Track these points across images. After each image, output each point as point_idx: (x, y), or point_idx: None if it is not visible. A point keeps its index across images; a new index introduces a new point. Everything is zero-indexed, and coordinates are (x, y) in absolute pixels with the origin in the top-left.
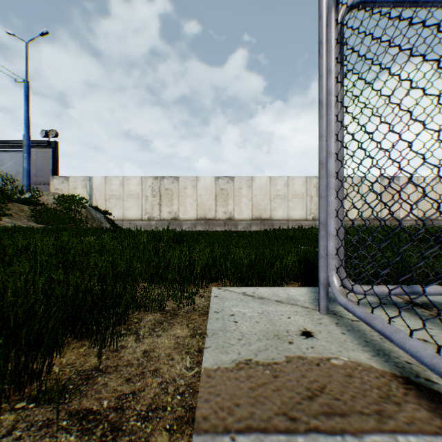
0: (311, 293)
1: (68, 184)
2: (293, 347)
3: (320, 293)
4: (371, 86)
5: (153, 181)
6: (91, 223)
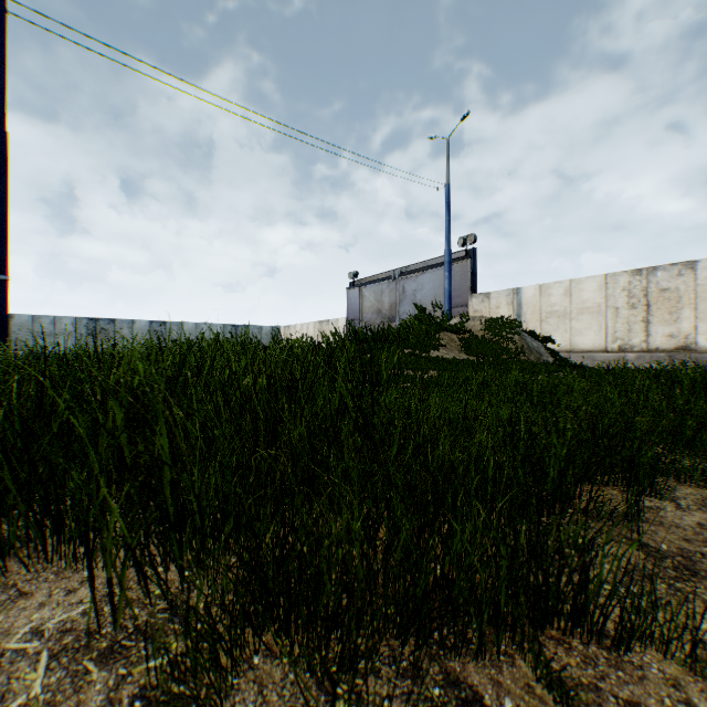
0: None
1: (487, 302)
2: None
3: None
4: None
5: (630, 278)
6: (526, 355)
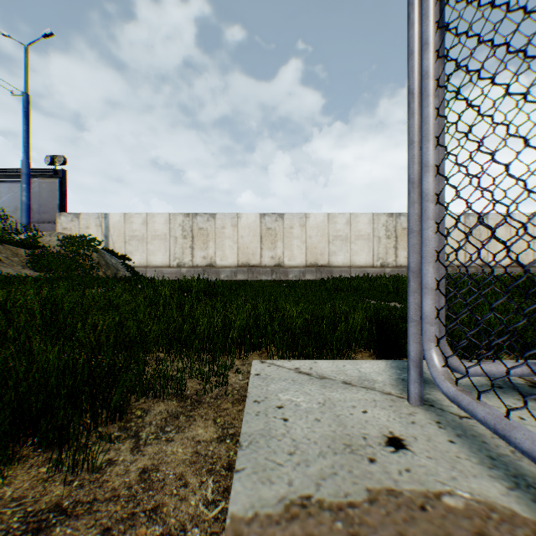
0: (392, 370)
1: (78, 222)
2: (376, 470)
3: (410, 374)
4: (506, 48)
5: (184, 218)
6: (104, 270)
